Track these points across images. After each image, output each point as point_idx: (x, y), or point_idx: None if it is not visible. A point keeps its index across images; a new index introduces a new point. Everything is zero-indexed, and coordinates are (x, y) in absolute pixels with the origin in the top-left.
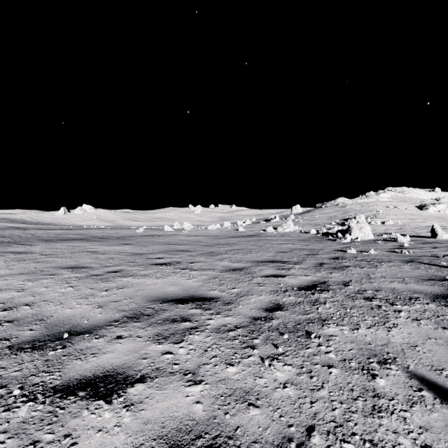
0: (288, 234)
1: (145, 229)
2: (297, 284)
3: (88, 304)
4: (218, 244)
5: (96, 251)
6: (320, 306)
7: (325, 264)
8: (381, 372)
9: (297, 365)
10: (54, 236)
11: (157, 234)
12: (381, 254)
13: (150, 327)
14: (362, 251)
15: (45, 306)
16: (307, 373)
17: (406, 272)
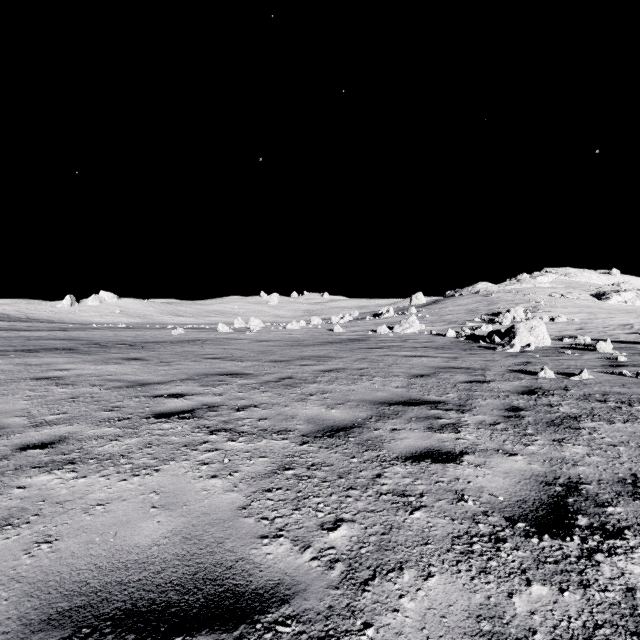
0: (412, 337)
1: (189, 329)
2: (508, 497)
3: None
4: (301, 358)
5: (60, 377)
6: None
7: (525, 412)
8: None
9: None
10: (20, 342)
11: (203, 337)
12: (603, 380)
13: None
14: (561, 373)
15: None
16: None
17: None
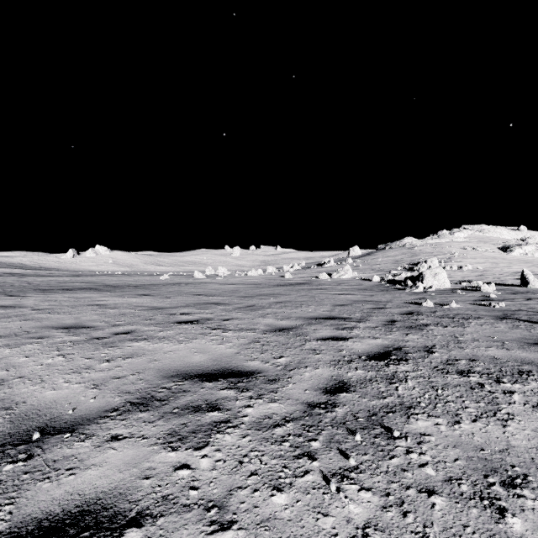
0: (346, 281)
1: (171, 275)
2: (364, 351)
3: (80, 383)
4: (260, 295)
5: (104, 305)
6: (400, 384)
7: (398, 322)
8: (510, 502)
9: (380, 489)
10: (56, 284)
11: (184, 281)
12: (465, 308)
13: (161, 420)
14: (440, 304)
15: (18, 385)
16: (397, 506)
17: (503, 333)
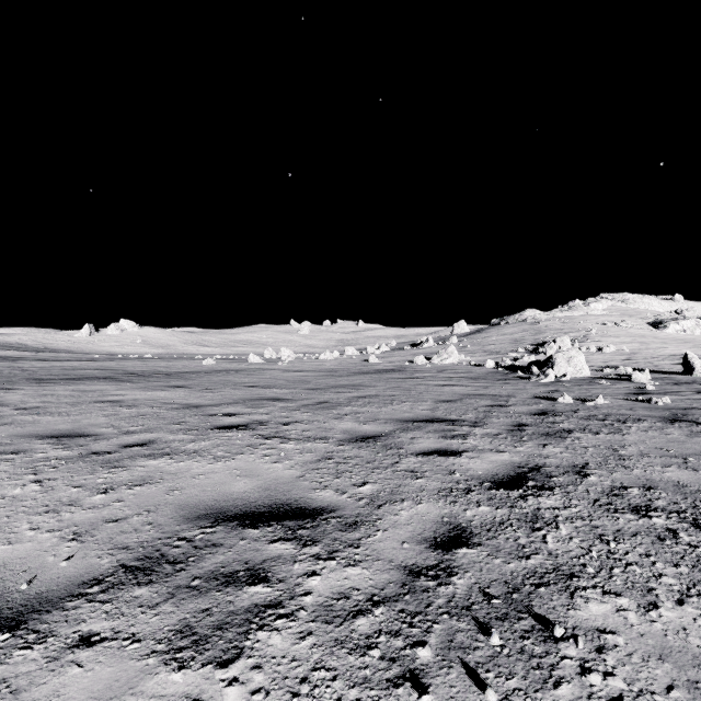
0: (450, 367)
1: (218, 359)
2: (486, 473)
3: (53, 530)
4: (336, 386)
5: (119, 401)
6: (548, 532)
7: (528, 427)
8: None
9: None
10: (59, 372)
11: (235, 368)
12: (616, 405)
13: (169, 602)
14: (581, 399)
15: None
16: None
17: (681, 443)
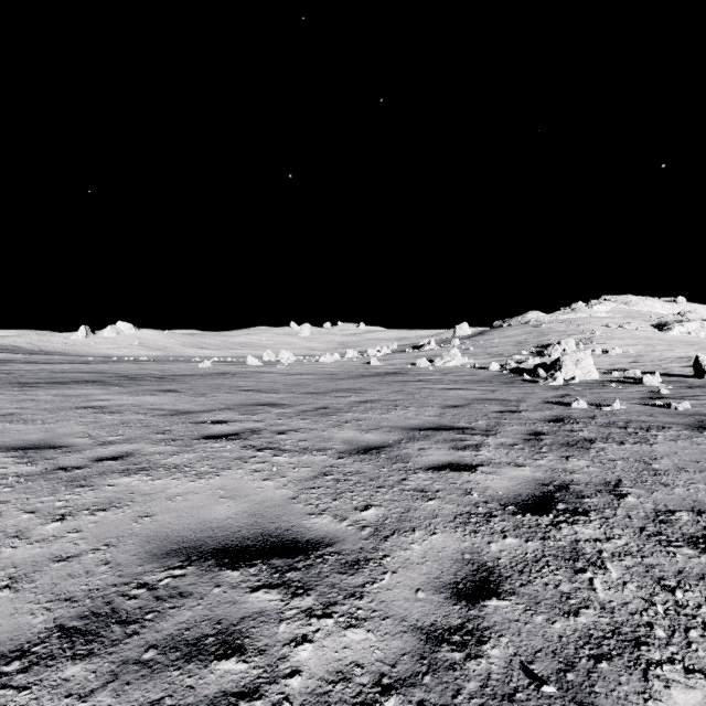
0: (454, 370)
1: (216, 362)
2: (508, 492)
3: None
4: (336, 390)
5: (103, 407)
6: (594, 574)
7: (545, 436)
8: None
9: None
10: (47, 375)
11: (232, 370)
12: (634, 410)
13: (109, 688)
14: (596, 404)
15: None
16: None
17: None
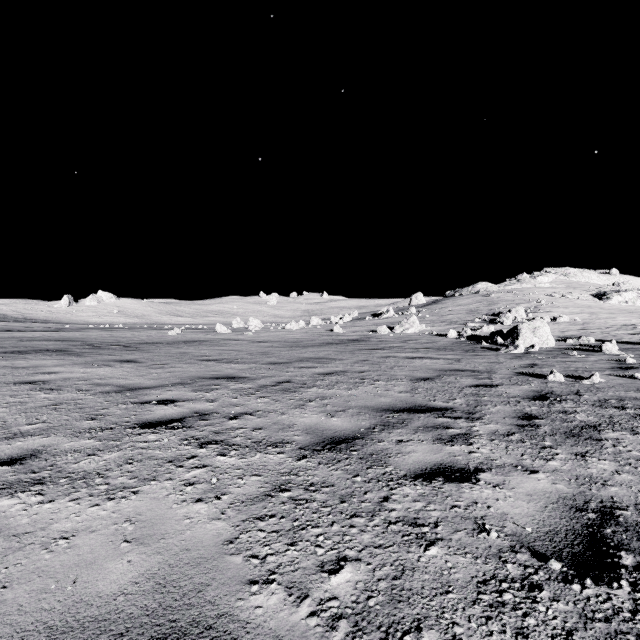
0: (413, 337)
1: (187, 329)
2: (537, 527)
3: None
4: (300, 360)
5: (45, 382)
6: None
7: (539, 420)
8: None
9: None
10: (11, 343)
11: (200, 338)
12: (616, 384)
13: None
14: (571, 376)
15: None
16: None
17: None
